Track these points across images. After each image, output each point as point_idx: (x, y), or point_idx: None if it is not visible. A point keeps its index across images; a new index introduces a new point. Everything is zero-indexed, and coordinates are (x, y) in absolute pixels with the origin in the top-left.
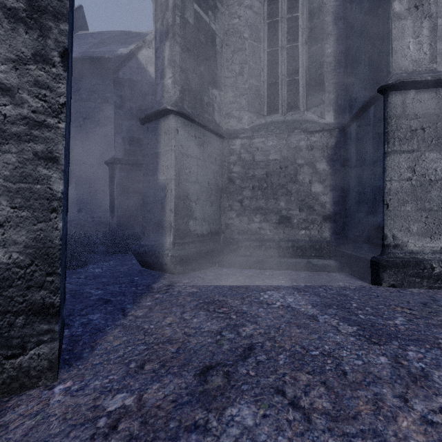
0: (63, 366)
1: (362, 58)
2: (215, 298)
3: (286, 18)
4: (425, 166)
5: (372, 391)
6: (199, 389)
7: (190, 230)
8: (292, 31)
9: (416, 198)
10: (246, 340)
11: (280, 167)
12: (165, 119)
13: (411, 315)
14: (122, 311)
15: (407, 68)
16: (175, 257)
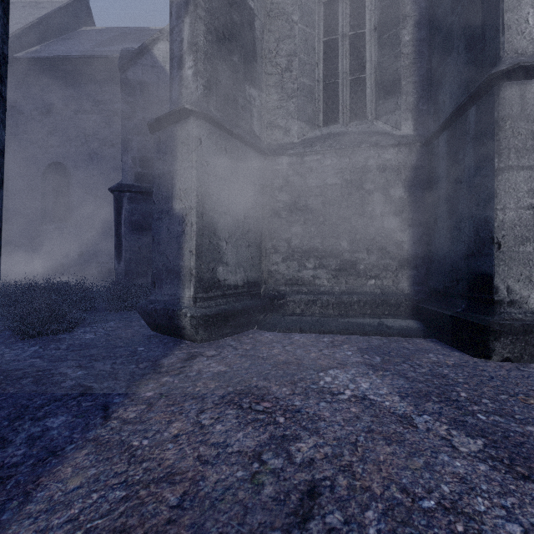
0: None
1: (455, 44)
2: (251, 383)
3: None
4: None
5: None
6: None
7: (219, 279)
8: (357, 13)
9: None
10: (303, 474)
11: (341, 194)
12: (183, 123)
13: None
14: (104, 409)
15: (524, 50)
16: (197, 319)
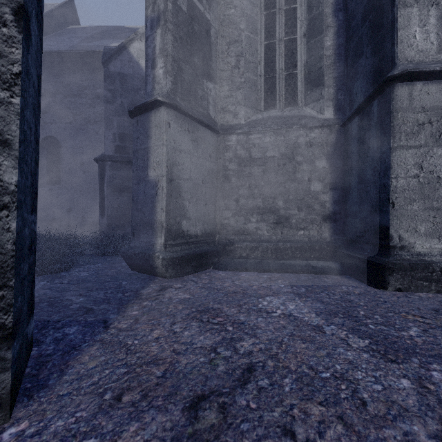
0: (22, 399)
1: (364, 50)
2: (209, 306)
3: (283, 9)
4: (432, 162)
5: (401, 429)
6: (188, 431)
7: (183, 230)
8: (290, 23)
9: (423, 196)
10: (244, 359)
11: (277, 164)
12: (156, 111)
13: (425, 324)
14: (104, 322)
15: (413, 58)
16: (167, 260)
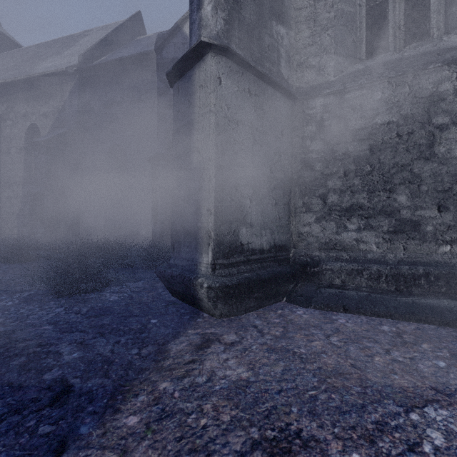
0: None
1: None
2: (290, 423)
3: None
4: None
5: None
6: None
7: (242, 243)
8: None
9: None
10: None
11: (397, 135)
12: (200, 64)
13: None
14: (57, 451)
15: None
16: (215, 290)
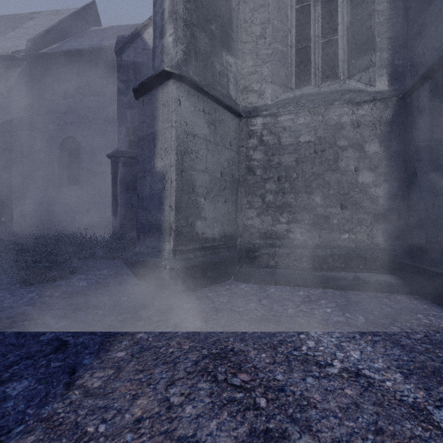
0: None
1: None
2: (227, 345)
3: None
4: None
5: None
6: None
7: (198, 233)
8: None
9: None
10: None
11: (314, 151)
12: (163, 86)
13: None
14: (71, 373)
15: None
16: (176, 271)
